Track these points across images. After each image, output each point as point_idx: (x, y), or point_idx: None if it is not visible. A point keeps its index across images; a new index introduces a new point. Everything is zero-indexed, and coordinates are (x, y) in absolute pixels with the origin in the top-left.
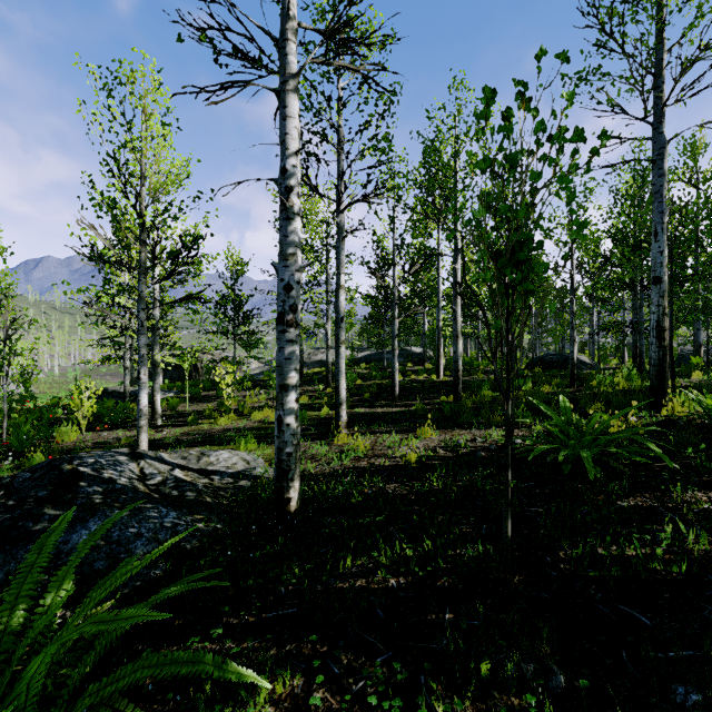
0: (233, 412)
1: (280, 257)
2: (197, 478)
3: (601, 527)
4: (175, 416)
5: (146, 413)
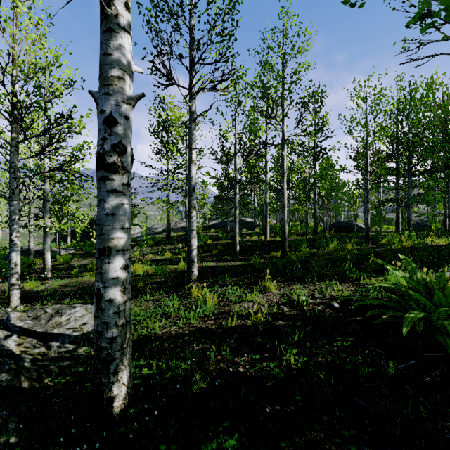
0: None
1: (101, 83)
2: (31, 348)
3: None
4: (65, 269)
5: (17, 271)
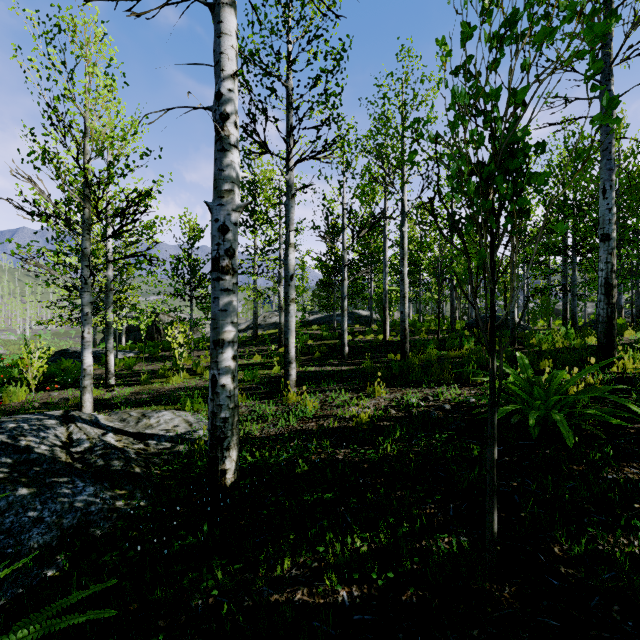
0: (186, 371)
1: (215, 194)
2: (130, 444)
3: (595, 509)
4: (129, 375)
5: (90, 373)
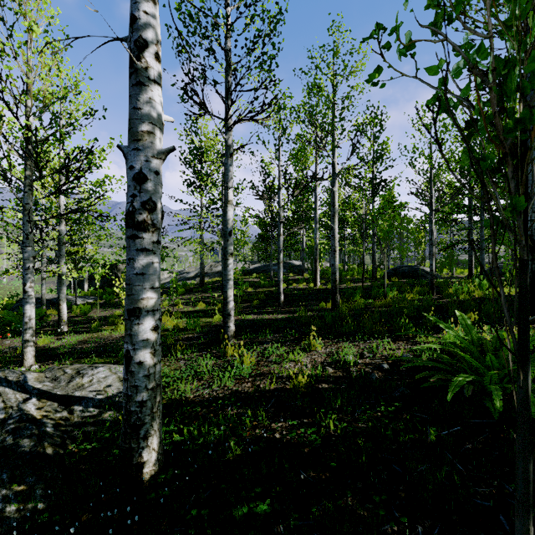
0: None
1: (131, 138)
2: (52, 412)
3: None
4: (83, 322)
5: (32, 325)
